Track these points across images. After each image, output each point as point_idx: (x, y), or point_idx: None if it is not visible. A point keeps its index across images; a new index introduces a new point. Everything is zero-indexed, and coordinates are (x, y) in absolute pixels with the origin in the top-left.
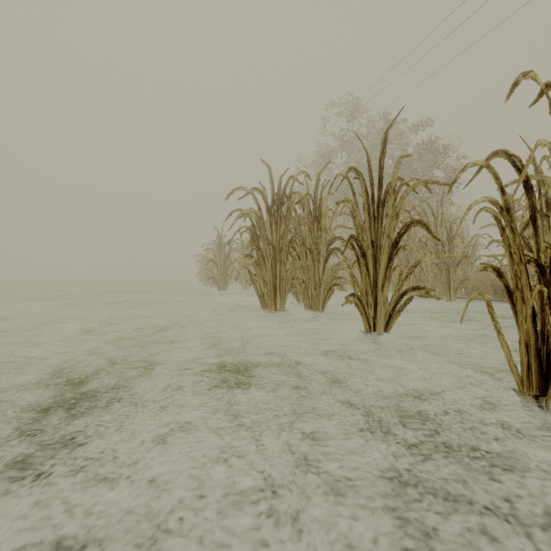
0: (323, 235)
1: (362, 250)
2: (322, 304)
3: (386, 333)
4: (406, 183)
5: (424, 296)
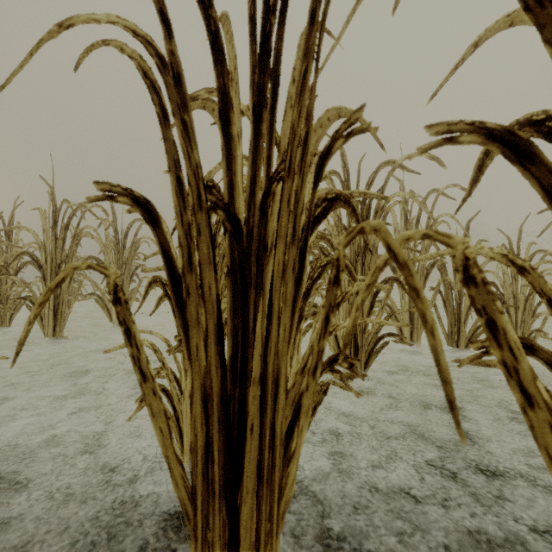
0: None
1: None
2: None
3: None
4: None
5: None
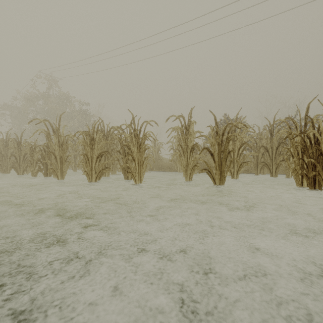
0: (9, 150)
1: (16, 157)
2: (9, 171)
3: (23, 175)
4: (30, 143)
5: (30, 167)
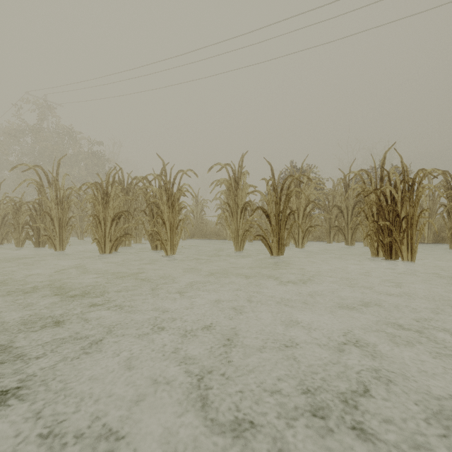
0: None
1: None
2: None
3: (1, 245)
4: (12, 199)
5: (13, 233)
